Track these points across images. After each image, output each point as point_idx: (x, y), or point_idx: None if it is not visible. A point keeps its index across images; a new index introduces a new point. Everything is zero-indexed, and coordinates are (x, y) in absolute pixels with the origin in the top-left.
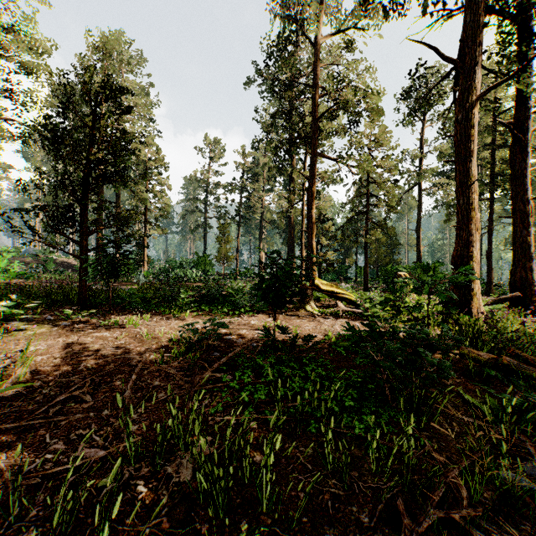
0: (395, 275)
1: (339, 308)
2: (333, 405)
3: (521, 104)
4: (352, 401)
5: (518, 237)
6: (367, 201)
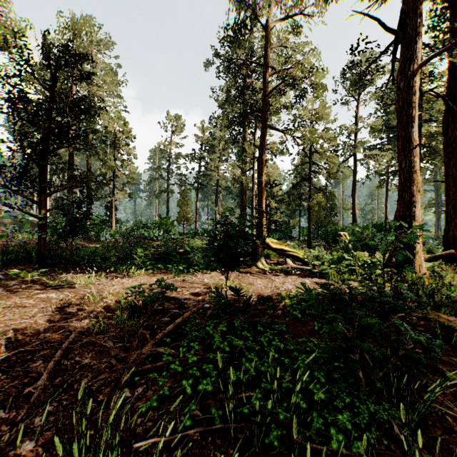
0: (335, 234)
1: (288, 265)
2: (299, 400)
3: (453, 77)
4: (321, 393)
5: (451, 199)
6: (310, 169)
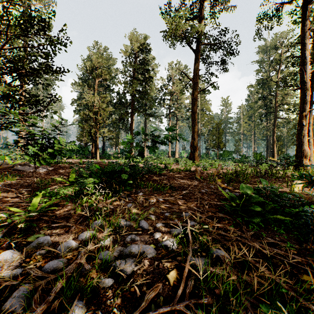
0: None
1: None
2: None
3: None
4: None
5: None
6: None
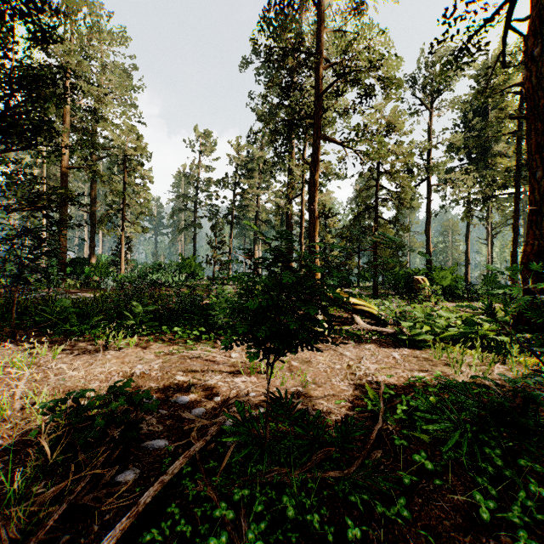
0: (408, 279)
1: (358, 326)
2: None
3: None
4: None
5: None
6: (376, 194)
